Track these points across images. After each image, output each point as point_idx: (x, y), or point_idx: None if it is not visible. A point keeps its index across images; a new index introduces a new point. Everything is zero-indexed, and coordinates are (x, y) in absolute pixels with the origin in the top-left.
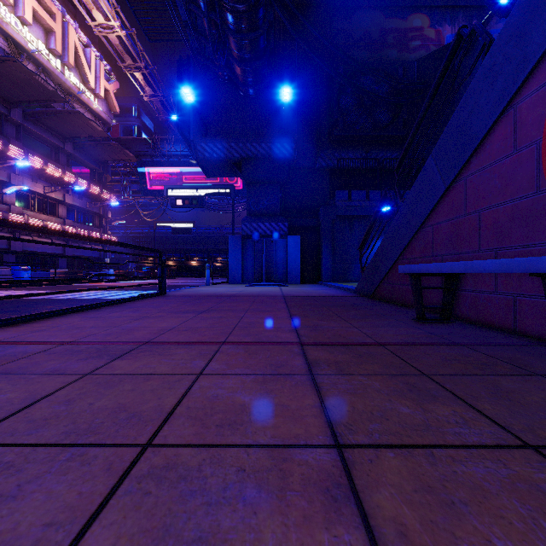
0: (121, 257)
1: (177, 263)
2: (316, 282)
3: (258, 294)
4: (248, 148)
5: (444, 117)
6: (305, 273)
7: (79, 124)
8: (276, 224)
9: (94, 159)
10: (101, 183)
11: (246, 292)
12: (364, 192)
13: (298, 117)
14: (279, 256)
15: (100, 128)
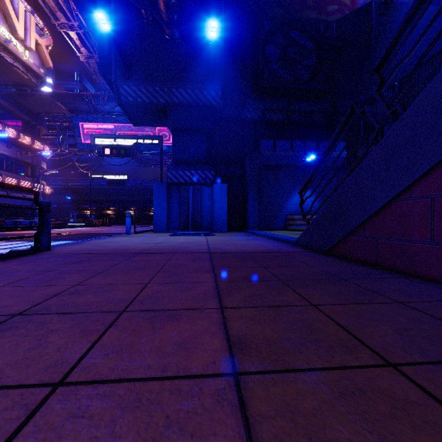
0: (63, 206)
1: (115, 212)
2: (241, 230)
3: (176, 249)
4: (174, 93)
5: (362, 73)
6: (231, 221)
7: (3, 71)
8: (203, 172)
9: (25, 110)
10: (33, 135)
11: (164, 244)
12: (288, 142)
13: (224, 64)
14: (205, 204)
15: (26, 76)
